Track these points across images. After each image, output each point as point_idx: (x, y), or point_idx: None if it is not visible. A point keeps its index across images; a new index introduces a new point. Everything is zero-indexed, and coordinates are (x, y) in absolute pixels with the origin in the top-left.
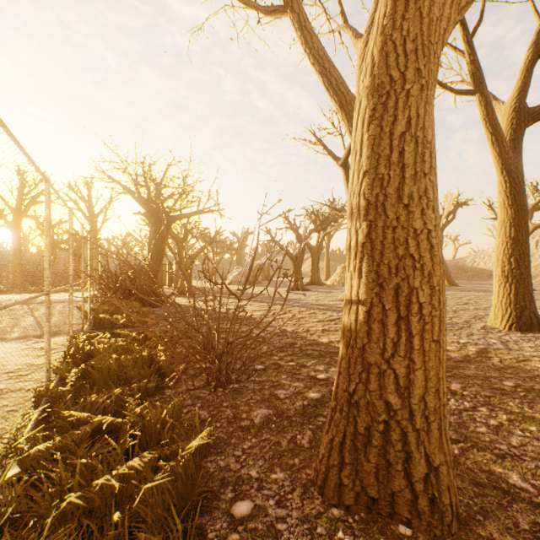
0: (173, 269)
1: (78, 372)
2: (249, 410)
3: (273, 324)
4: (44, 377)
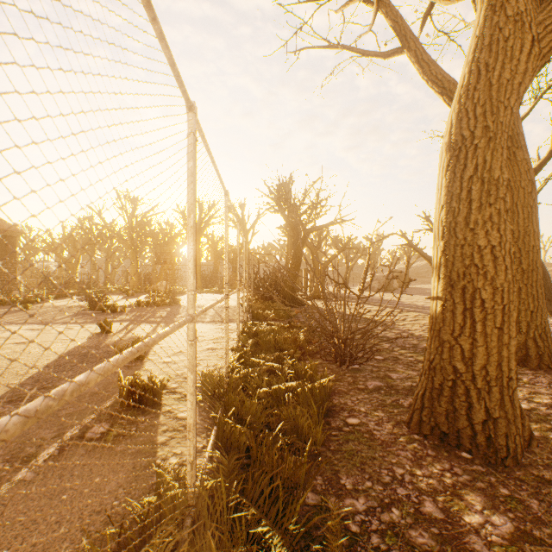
0: (307, 275)
1: (250, 343)
2: (365, 381)
3: (401, 328)
4: (231, 344)
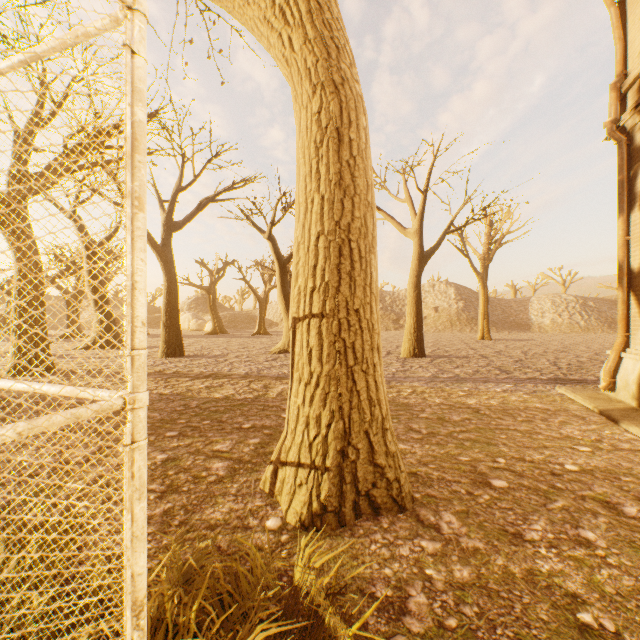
0: None
1: None
2: None
3: None
4: None
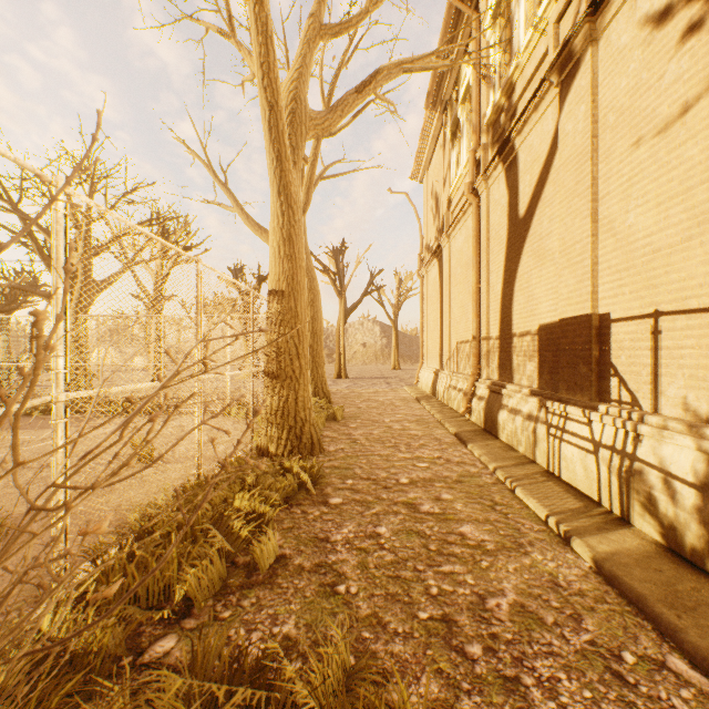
0: None
1: None
2: None
3: None
4: None
